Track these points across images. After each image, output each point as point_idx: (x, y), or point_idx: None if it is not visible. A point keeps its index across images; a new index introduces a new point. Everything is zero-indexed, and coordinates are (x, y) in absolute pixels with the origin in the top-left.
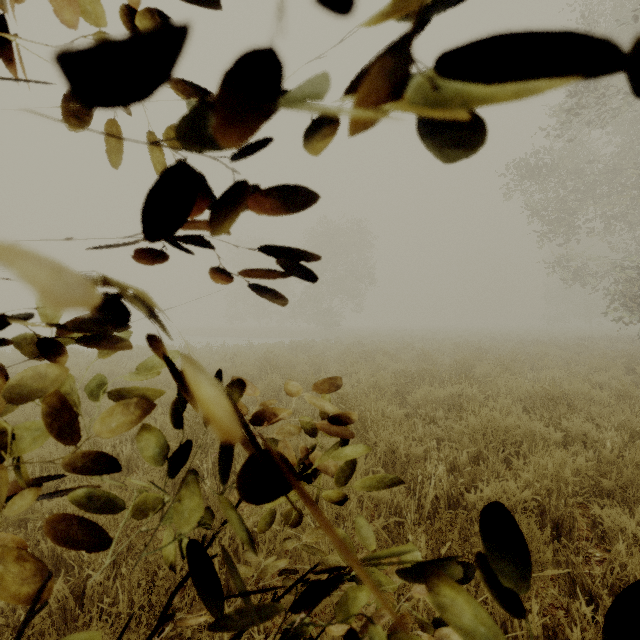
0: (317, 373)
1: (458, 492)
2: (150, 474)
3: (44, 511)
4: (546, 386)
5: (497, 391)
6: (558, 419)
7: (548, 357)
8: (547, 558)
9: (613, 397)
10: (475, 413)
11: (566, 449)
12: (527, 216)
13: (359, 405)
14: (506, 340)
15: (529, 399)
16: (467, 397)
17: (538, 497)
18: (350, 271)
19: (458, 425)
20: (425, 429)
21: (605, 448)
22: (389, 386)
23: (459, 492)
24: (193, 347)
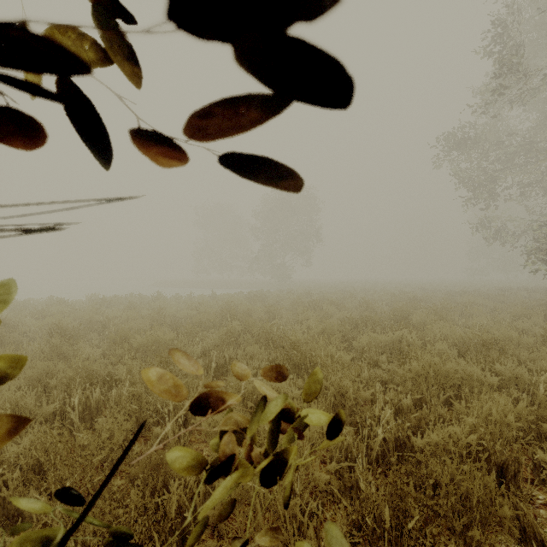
0: (272, 320)
1: (405, 435)
2: (115, 417)
3: (10, 455)
4: (477, 332)
5: (433, 337)
6: (491, 363)
7: (474, 306)
8: (505, 513)
9: (539, 342)
10: (416, 358)
11: (499, 391)
12: (454, 183)
13: (309, 349)
14: (436, 291)
15: (463, 344)
16: (406, 342)
17: (484, 442)
18: (300, 231)
19: (401, 369)
20: (370, 372)
21: (538, 391)
22: (336, 332)
23: (406, 435)
24: (164, 297)
